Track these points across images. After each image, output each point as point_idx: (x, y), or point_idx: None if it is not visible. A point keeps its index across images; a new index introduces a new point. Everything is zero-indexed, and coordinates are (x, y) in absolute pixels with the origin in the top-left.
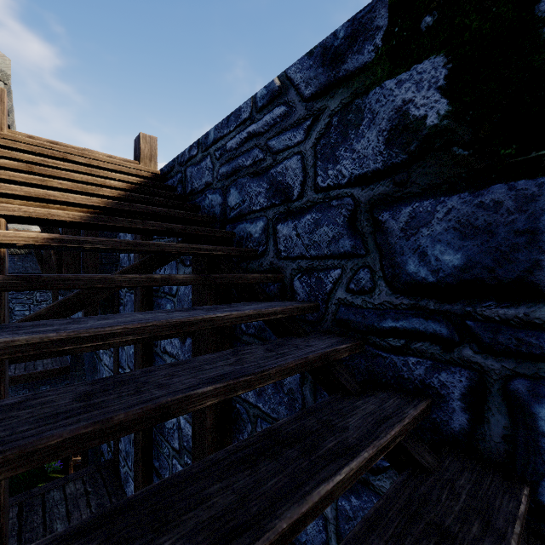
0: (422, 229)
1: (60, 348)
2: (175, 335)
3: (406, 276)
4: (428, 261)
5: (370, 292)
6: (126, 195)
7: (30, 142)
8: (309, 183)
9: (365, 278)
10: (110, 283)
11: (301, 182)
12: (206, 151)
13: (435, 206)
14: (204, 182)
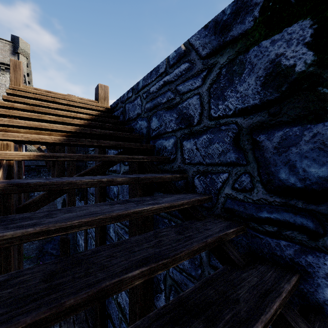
0: (292, 148)
1: (36, 239)
2: None
3: (278, 181)
4: (297, 172)
5: (249, 191)
6: (88, 123)
7: (34, 92)
8: (205, 114)
9: (246, 181)
10: (73, 185)
11: (199, 113)
12: (137, 93)
13: (303, 131)
14: (136, 113)
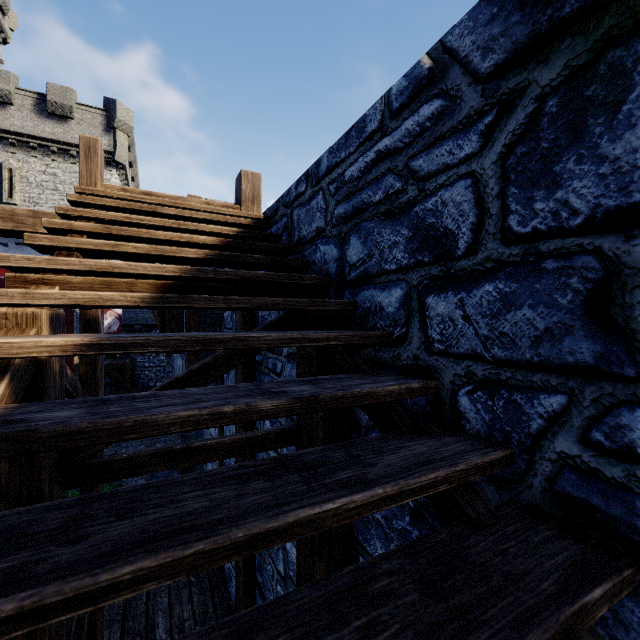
0: None
1: (2, 637)
2: (274, 445)
3: None
4: None
5: None
6: (214, 255)
7: (120, 196)
8: (490, 227)
9: (637, 430)
10: (150, 429)
11: (474, 226)
12: (317, 185)
13: None
14: (315, 228)
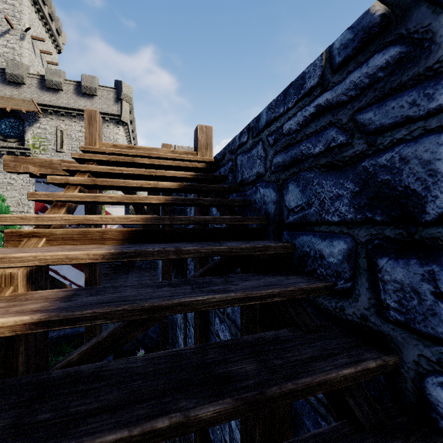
0: None
1: None
2: None
3: None
4: None
5: None
6: (172, 199)
7: (110, 151)
8: None
9: None
10: None
11: None
12: (257, 136)
13: None
14: (255, 173)
